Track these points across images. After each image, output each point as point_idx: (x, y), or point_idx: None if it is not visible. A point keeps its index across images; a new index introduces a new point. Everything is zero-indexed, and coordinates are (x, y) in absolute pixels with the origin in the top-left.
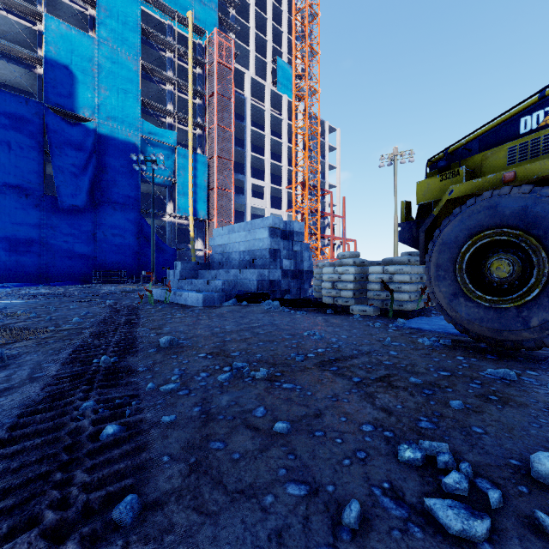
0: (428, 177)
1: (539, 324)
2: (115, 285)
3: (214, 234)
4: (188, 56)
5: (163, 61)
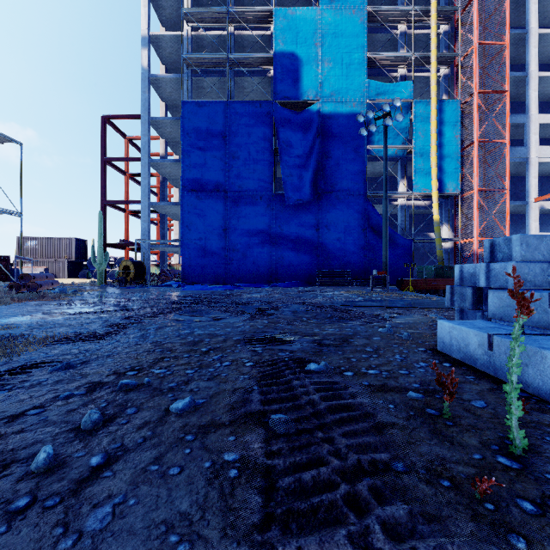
0: None
1: None
2: (338, 288)
3: None
4: None
5: (393, 1)
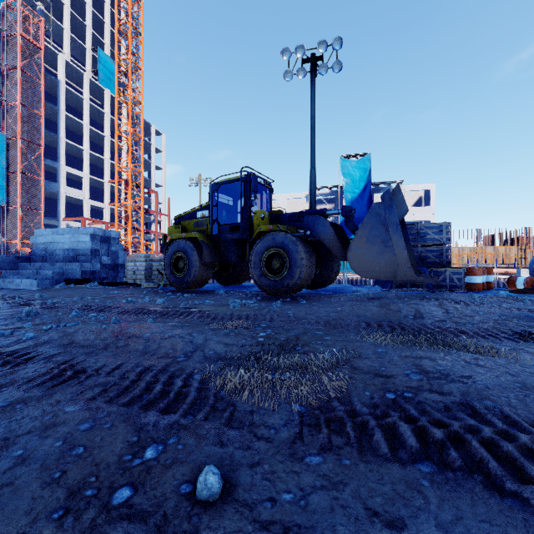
0: (174, 224)
1: (186, 281)
2: None
3: (36, 233)
4: None
5: None
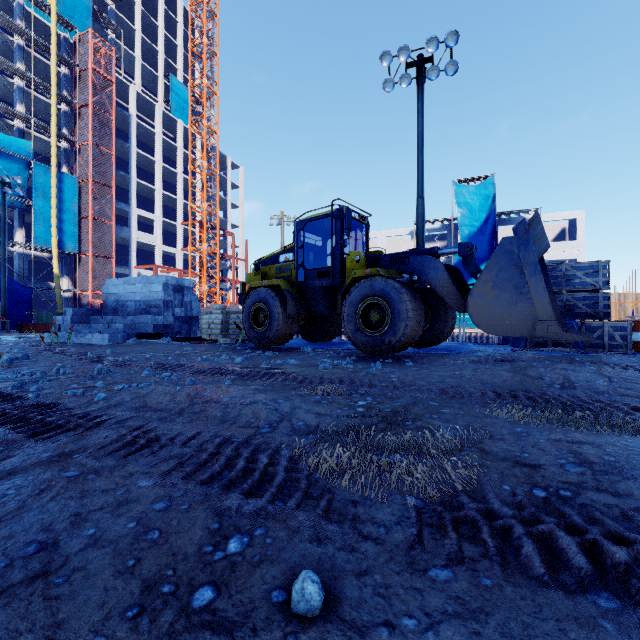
0: (253, 271)
1: (268, 336)
2: None
3: (107, 283)
4: (49, 50)
5: (9, 45)
